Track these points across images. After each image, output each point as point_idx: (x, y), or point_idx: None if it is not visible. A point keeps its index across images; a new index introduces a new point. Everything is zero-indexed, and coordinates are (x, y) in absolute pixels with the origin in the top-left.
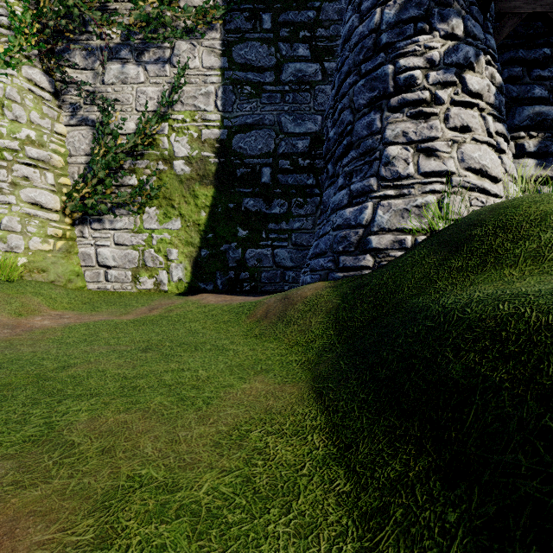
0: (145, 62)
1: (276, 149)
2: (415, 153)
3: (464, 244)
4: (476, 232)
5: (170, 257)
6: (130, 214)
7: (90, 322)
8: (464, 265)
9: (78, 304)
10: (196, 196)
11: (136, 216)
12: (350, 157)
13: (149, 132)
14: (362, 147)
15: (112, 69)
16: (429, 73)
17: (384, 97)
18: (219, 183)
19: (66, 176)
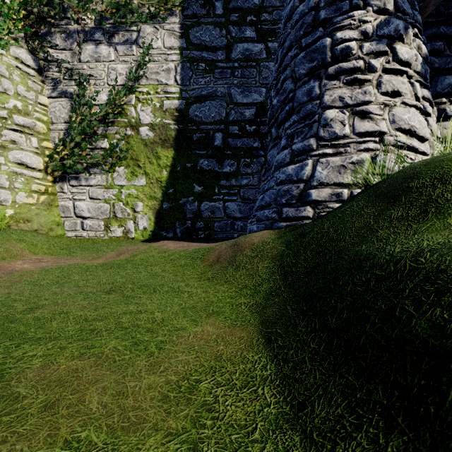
0: (115, 43)
1: (227, 116)
2: (350, 116)
3: (402, 196)
4: (413, 184)
5: (137, 210)
6: (103, 173)
7: (65, 266)
8: (404, 215)
9: (56, 249)
10: (159, 157)
11: (108, 174)
12: (292, 121)
13: (119, 103)
14: (302, 111)
15: (87, 49)
16: (363, 44)
17: (323, 66)
18: (178, 146)
19: (49, 141)
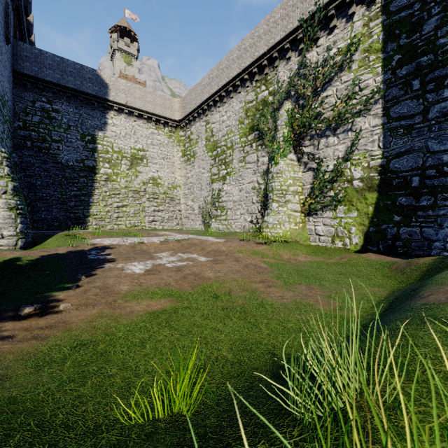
0: (337, 134)
1: (424, 163)
2: None
3: None
4: None
5: (351, 231)
6: (330, 210)
7: (317, 261)
8: None
9: (310, 252)
10: (366, 198)
11: (333, 211)
12: None
13: (340, 170)
14: None
15: (322, 142)
16: None
17: None
18: (381, 190)
19: (302, 195)
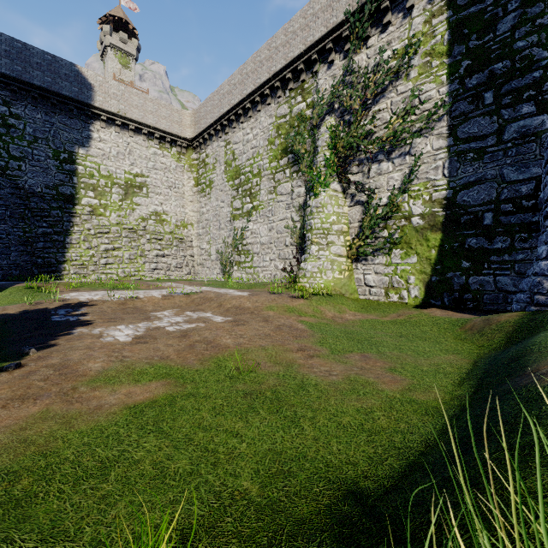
0: (392, 158)
1: (498, 196)
2: None
3: None
4: None
5: (409, 281)
6: (383, 254)
7: (369, 319)
8: None
9: (359, 308)
10: (428, 240)
11: (387, 255)
12: None
13: (396, 204)
14: None
15: (373, 168)
16: None
17: None
18: (446, 229)
19: (348, 235)
